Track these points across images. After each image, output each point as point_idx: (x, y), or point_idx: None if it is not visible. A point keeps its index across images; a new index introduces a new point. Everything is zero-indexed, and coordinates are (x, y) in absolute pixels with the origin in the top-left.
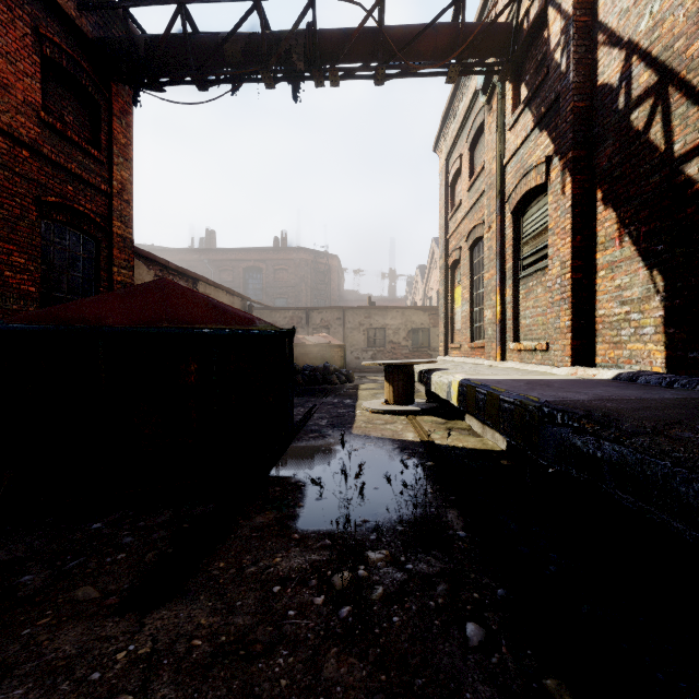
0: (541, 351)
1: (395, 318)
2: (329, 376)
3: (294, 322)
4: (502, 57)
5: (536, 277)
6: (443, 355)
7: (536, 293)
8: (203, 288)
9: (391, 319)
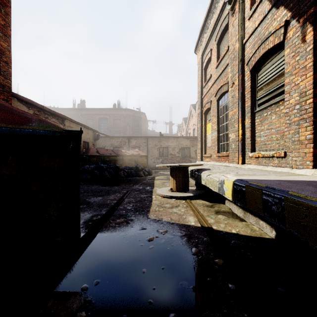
0: (278, 157)
1: (173, 142)
2: (138, 172)
3: (122, 144)
4: None
5: (271, 109)
6: (200, 160)
7: (270, 119)
8: (68, 124)
9: (171, 143)
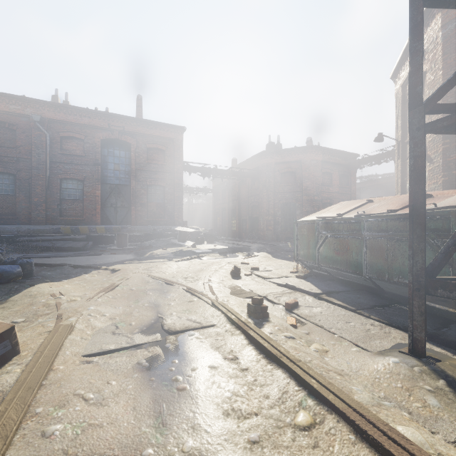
0: None
1: None
2: None
3: None
4: None
5: None
6: None
7: None
8: None
9: None
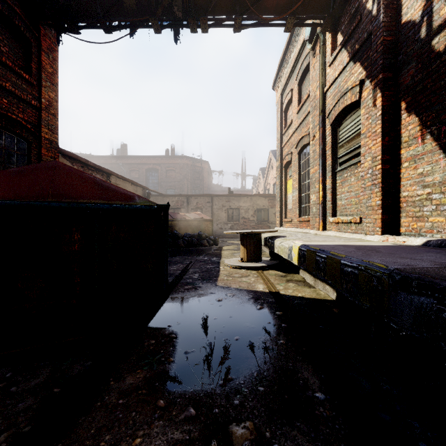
0: (355, 223)
1: (246, 202)
2: (201, 240)
3: (178, 204)
4: (324, 13)
5: (350, 170)
6: (279, 226)
7: (350, 181)
8: (114, 180)
9: (243, 202)
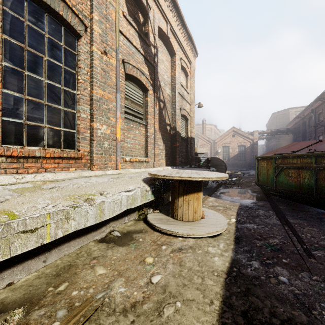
0: (146, 162)
1: None
2: None
3: None
4: None
5: (136, 125)
6: None
7: (136, 132)
8: None
9: None
